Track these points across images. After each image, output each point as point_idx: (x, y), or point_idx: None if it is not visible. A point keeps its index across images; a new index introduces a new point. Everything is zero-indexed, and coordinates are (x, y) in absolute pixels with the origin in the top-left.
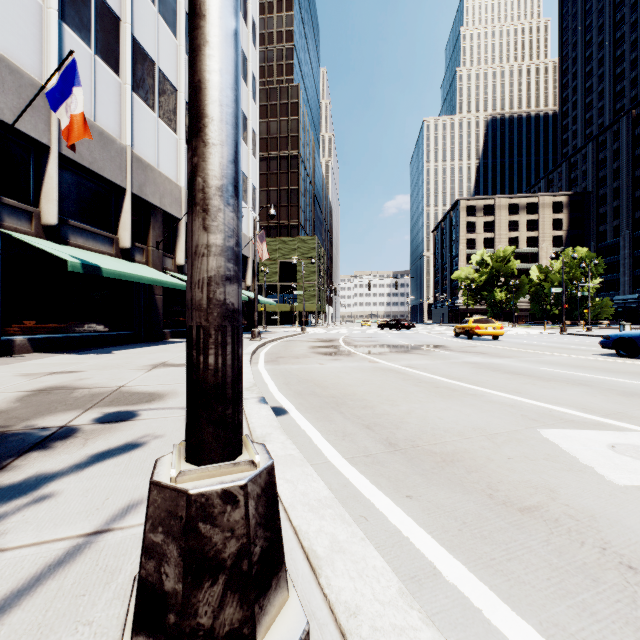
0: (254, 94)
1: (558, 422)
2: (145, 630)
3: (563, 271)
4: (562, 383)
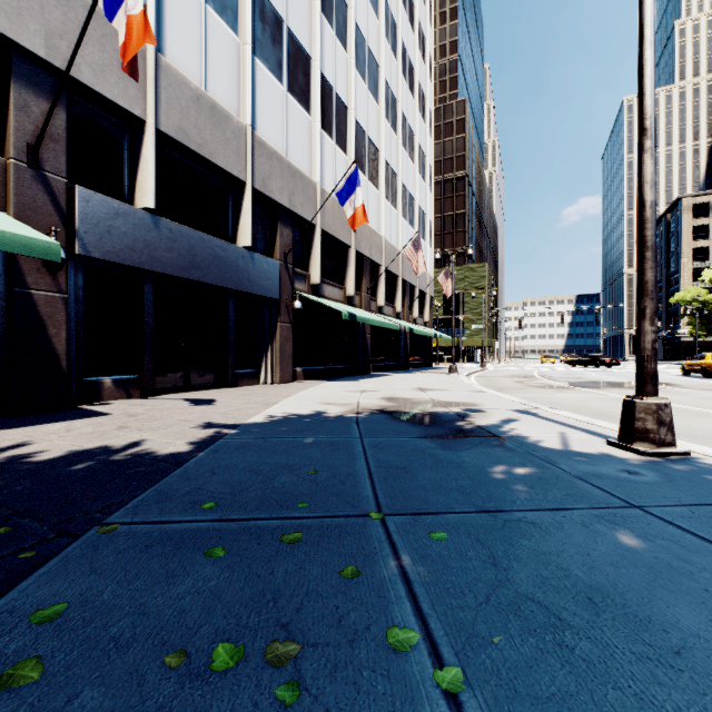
0: (430, 128)
1: None
2: (639, 440)
3: None
4: None
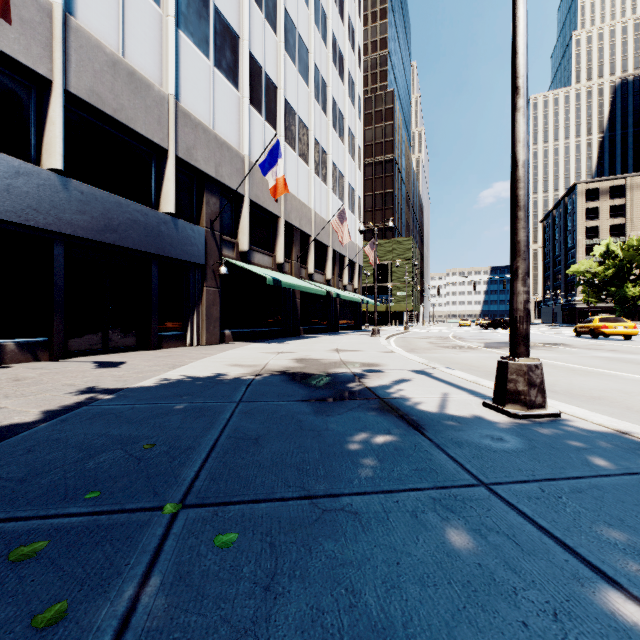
0: (359, 113)
1: None
2: (511, 402)
3: None
4: None
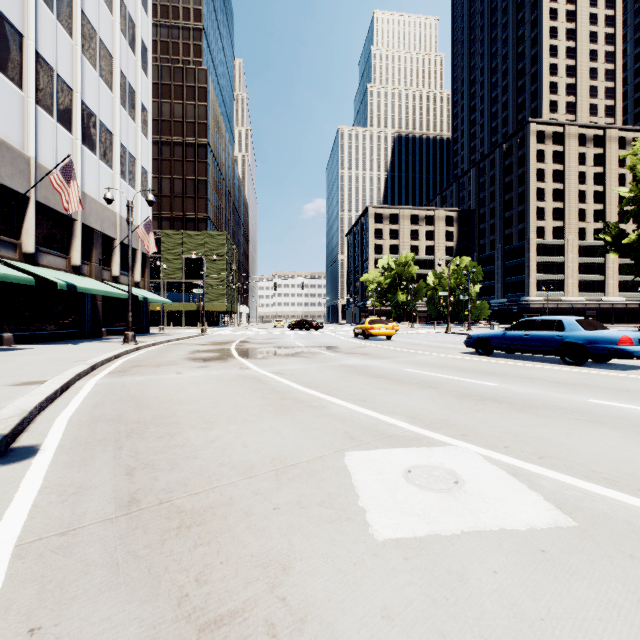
0: (145, 66)
1: (376, 439)
2: None
3: (448, 277)
4: (413, 386)
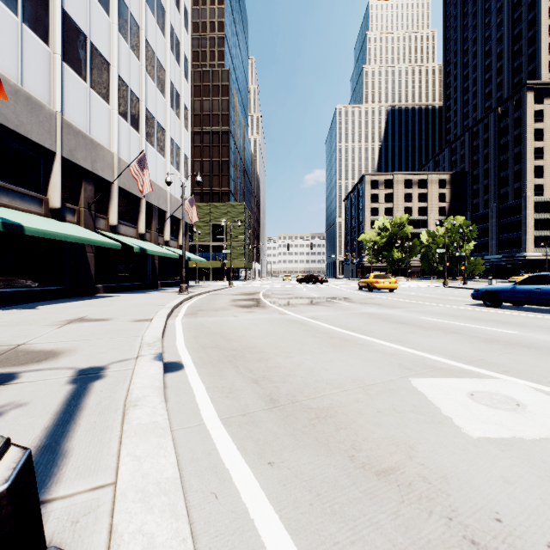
0: (186, 74)
1: (429, 370)
2: None
3: (445, 235)
4: (438, 331)
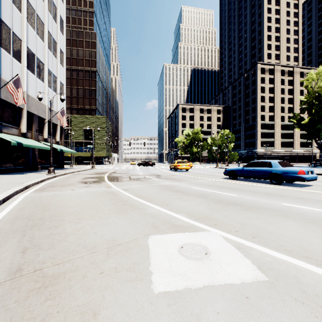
0: (62, 29)
1: (168, 228)
2: None
3: (217, 139)
4: (194, 196)
